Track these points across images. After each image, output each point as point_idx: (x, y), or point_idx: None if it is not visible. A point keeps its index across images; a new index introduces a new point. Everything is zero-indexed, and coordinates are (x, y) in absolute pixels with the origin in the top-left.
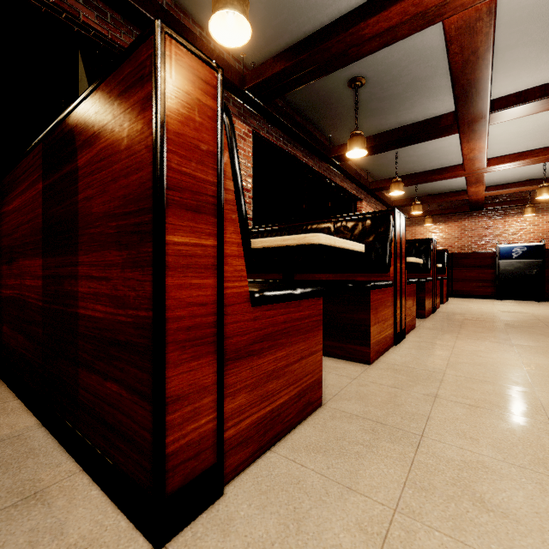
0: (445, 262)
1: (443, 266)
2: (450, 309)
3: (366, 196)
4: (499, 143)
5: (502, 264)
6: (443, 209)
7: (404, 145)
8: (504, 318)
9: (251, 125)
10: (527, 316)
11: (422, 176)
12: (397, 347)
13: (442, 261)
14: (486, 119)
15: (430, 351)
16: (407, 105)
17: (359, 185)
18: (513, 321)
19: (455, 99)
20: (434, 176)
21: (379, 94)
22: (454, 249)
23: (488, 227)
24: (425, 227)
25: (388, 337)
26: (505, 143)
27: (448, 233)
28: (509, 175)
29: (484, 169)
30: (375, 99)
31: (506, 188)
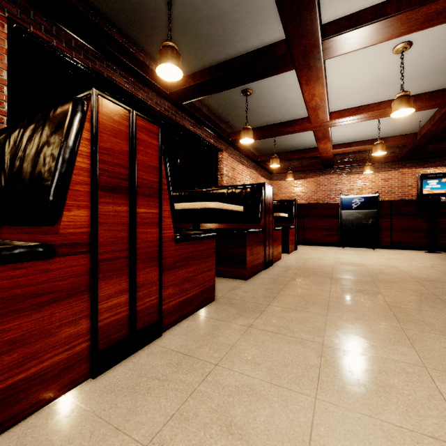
0: (293, 211)
1: (291, 215)
2: (290, 261)
3: (228, 147)
4: (341, 99)
5: (344, 214)
6: (303, 167)
7: (243, 82)
8: (336, 275)
9: (4, 9)
10: (361, 271)
11: (275, 128)
12: (84, 389)
13: (290, 210)
14: (320, 50)
15: (137, 403)
16: (243, 34)
17: (217, 135)
18: (344, 280)
19: (278, 7)
20: (285, 128)
21: (205, 11)
22: (311, 201)
23: (337, 183)
24: (289, 182)
25: (37, 379)
26: (346, 99)
27: (306, 188)
28: (352, 136)
29: (328, 122)
30: (203, 19)
31: (349, 146)
